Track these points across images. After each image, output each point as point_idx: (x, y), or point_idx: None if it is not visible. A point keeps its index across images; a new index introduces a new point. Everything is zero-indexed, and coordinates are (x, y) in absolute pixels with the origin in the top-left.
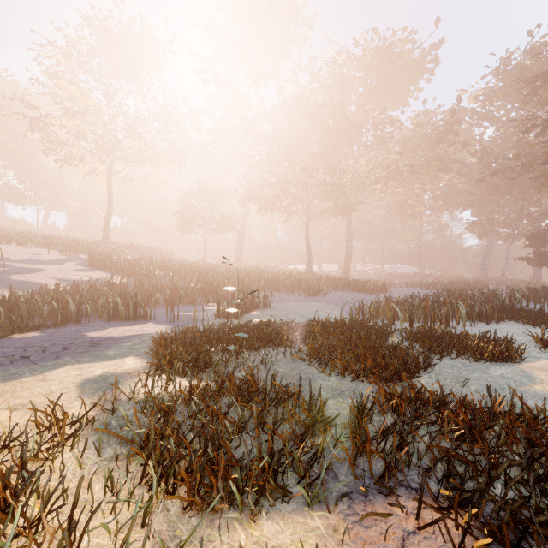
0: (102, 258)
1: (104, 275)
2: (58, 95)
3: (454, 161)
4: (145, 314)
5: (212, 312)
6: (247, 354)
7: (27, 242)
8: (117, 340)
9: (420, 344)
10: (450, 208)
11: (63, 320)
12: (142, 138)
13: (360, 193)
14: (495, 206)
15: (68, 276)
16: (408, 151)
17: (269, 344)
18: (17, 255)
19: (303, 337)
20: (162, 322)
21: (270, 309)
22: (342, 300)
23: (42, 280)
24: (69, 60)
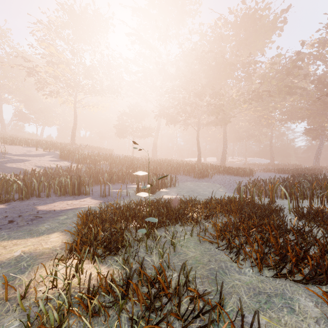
0: (68, 153)
1: (68, 163)
2: (44, 54)
3: (298, 87)
4: (86, 191)
5: (134, 189)
6: (157, 231)
7: (26, 144)
8: (56, 213)
9: (322, 227)
10: (293, 120)
11: (27, 195)
12: (93, 78)
13: (232, 111)
14: (325, 118)
15: (44, 164)
16: (265, 82)
17: (177, 221)
18: (17, 151)
19: (206, 215)
20: (97, 197)
21: (175, 187)
22: (224, 180)
23: (26, 167)
24: (51, 32)
